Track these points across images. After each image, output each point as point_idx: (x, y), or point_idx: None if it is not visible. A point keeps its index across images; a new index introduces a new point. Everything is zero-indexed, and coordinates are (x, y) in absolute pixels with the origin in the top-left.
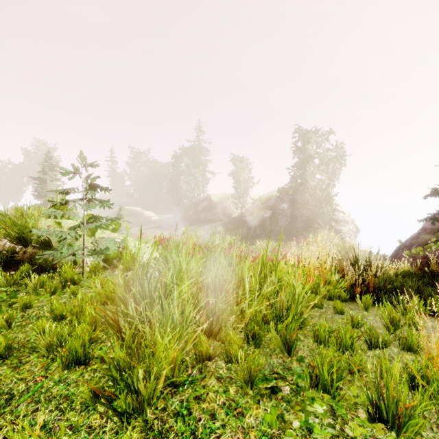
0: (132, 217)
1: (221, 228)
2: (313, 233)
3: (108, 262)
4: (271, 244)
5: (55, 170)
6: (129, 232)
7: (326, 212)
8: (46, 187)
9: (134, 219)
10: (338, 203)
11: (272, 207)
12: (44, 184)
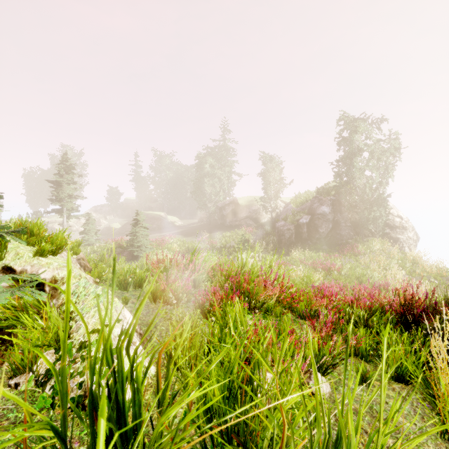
0: (155, 223)
1: (249, 234)
2: (362, 242)
3: (4, 330)
4: (311, 255)
5: (72, 172)
6: (147, 240)
7: (379, 216)
8: (62, 191)
9: (157, 224)
10: (392, 205)
11: (310, 211)
12: (60, 187)
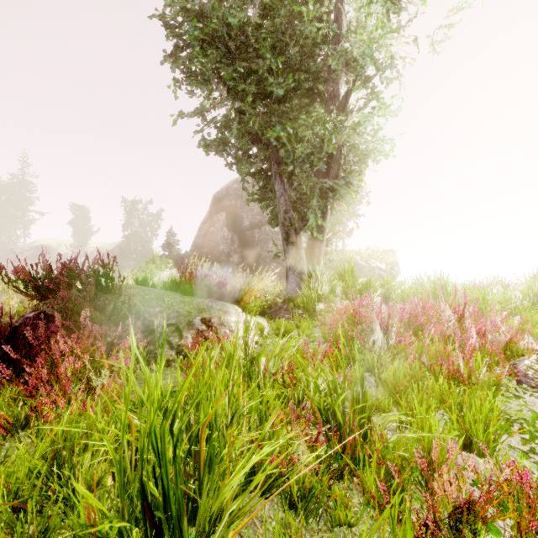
0: None
1: None
2: None
3: None
4: None
5: None
6: None
7: None
8: None
9: None
10: None
11: (105, 258)
12: None
